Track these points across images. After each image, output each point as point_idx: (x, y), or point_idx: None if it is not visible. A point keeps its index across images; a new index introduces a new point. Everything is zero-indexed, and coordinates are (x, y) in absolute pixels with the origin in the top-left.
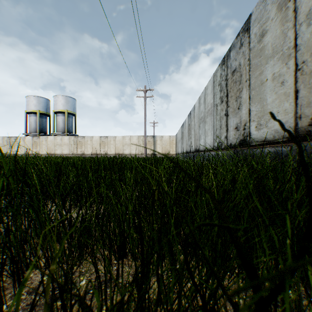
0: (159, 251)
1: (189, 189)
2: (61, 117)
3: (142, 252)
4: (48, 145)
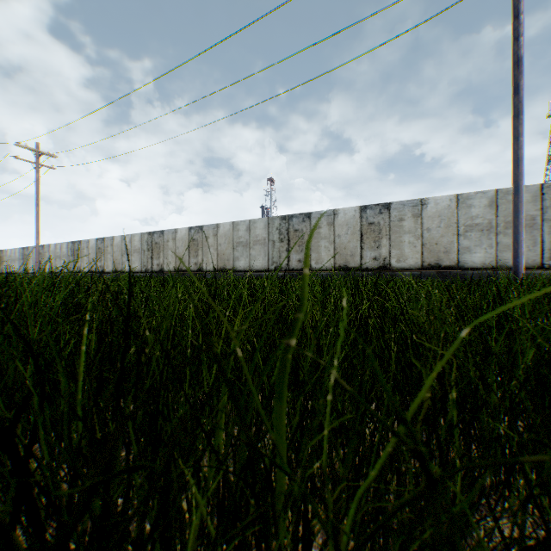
0: None
1: None
2: None
3: None
4: None
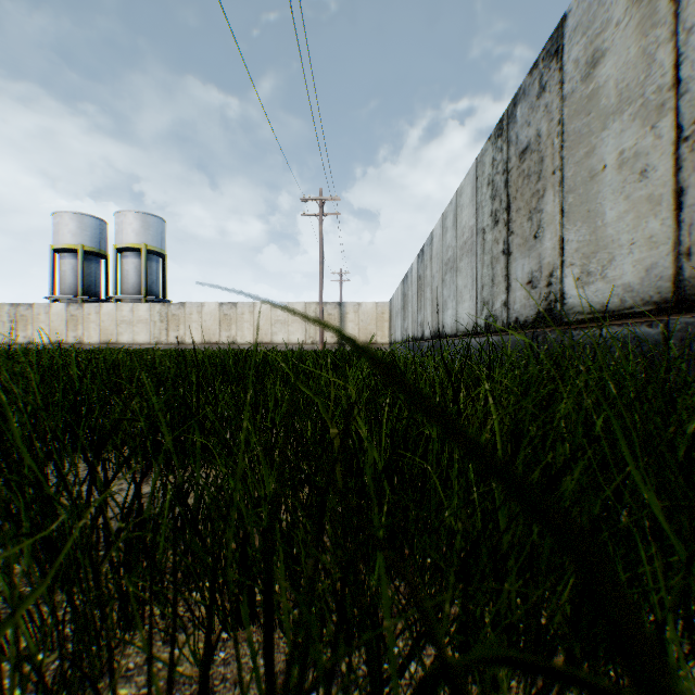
0: (328, 688)
1: (424, 432)
2: (133, 261)
3: (271, 685)
4: (104, 322)
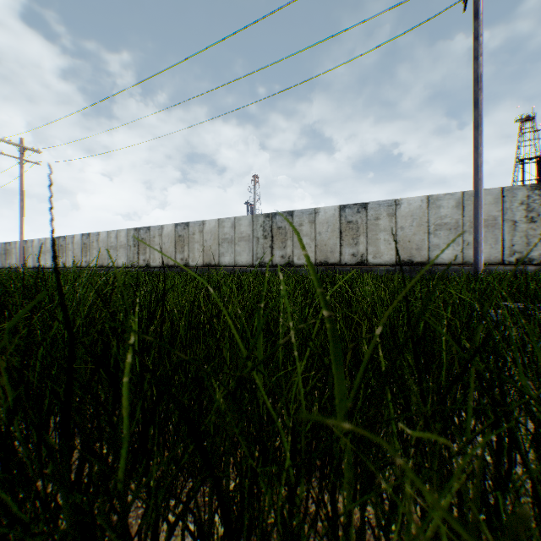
0: None
1: None
2: None
3: None
4: None
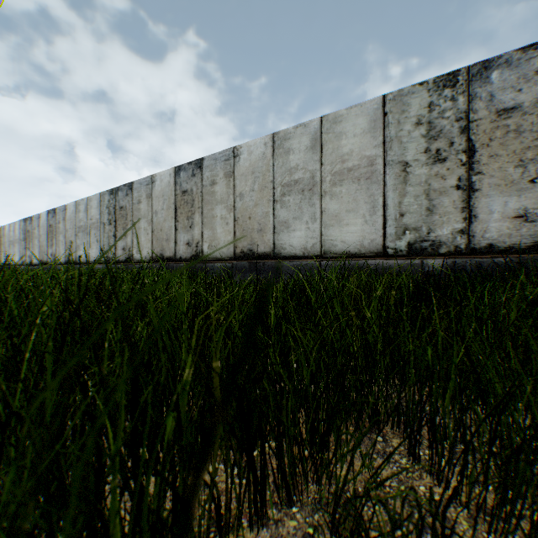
0: None
1: None
2: None
3: None
4: None
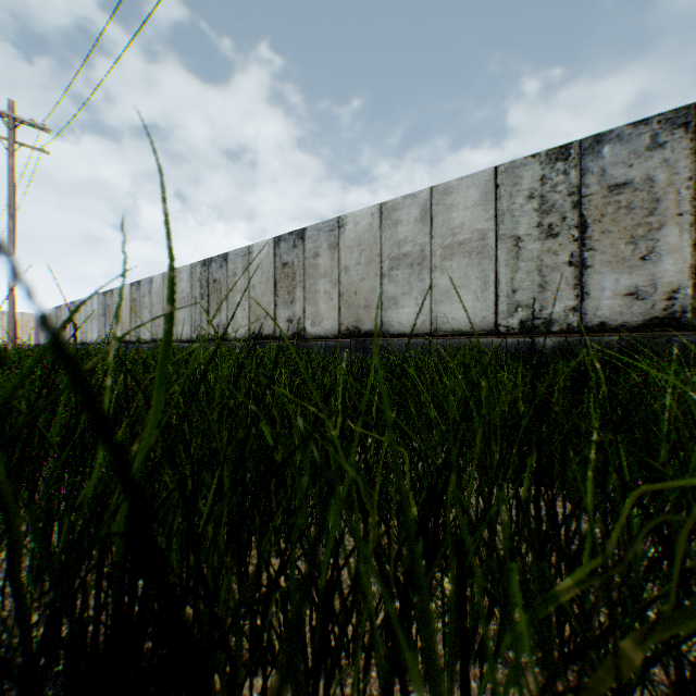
0: None
1: None
2: None
3: None
4: None
